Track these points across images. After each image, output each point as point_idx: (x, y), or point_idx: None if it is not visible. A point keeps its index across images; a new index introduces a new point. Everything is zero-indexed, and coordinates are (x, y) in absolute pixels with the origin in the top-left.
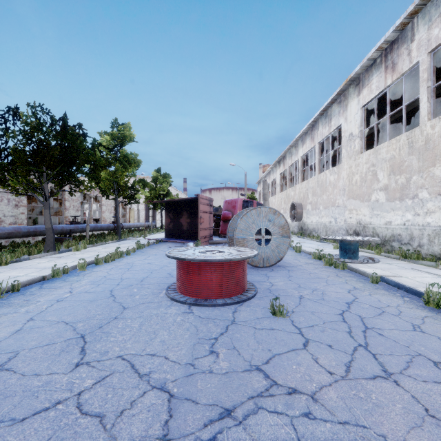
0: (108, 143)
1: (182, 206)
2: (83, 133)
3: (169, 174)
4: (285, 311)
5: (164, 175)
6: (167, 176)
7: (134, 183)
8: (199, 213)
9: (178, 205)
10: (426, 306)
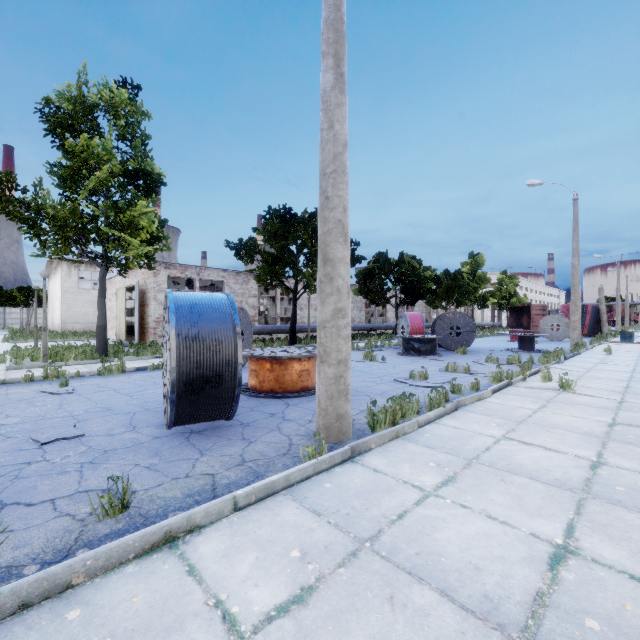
0: (467, 270)
1: (523, 310)
2: (461, 276)
3: (515, 275)
4: (540, 343)
5: (510, 277)
6: (513, 277)
7: (484, 294)
8: (531, 316)
9: (519, 309)
10: (591, 345)
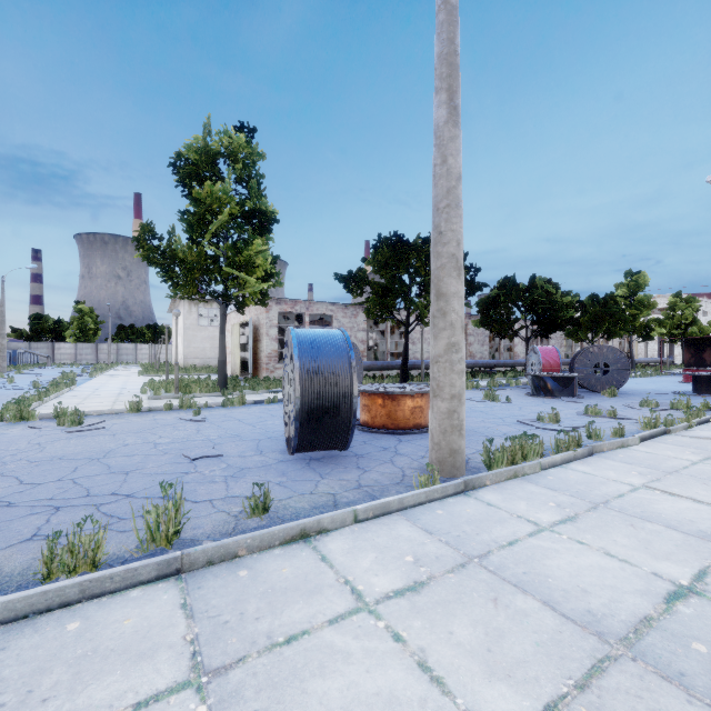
0: (623, 293)
1: (705, 342)
2: (614, 301)
3: (694, 298)
4: None
5: (686, 299)
6: (691, 300)
7: (647, 323)
8: None
9: (699, 341)
10: None
